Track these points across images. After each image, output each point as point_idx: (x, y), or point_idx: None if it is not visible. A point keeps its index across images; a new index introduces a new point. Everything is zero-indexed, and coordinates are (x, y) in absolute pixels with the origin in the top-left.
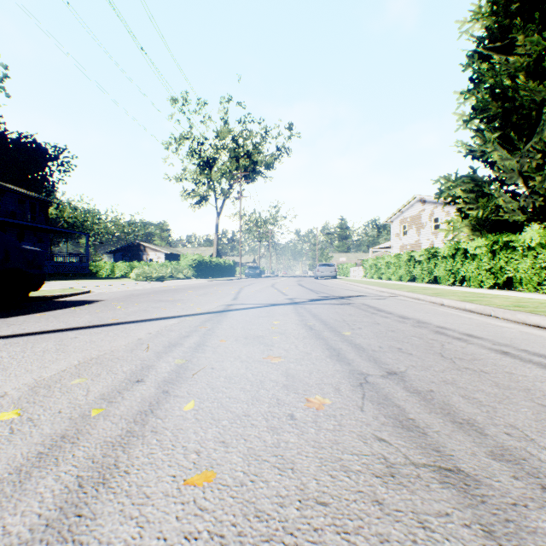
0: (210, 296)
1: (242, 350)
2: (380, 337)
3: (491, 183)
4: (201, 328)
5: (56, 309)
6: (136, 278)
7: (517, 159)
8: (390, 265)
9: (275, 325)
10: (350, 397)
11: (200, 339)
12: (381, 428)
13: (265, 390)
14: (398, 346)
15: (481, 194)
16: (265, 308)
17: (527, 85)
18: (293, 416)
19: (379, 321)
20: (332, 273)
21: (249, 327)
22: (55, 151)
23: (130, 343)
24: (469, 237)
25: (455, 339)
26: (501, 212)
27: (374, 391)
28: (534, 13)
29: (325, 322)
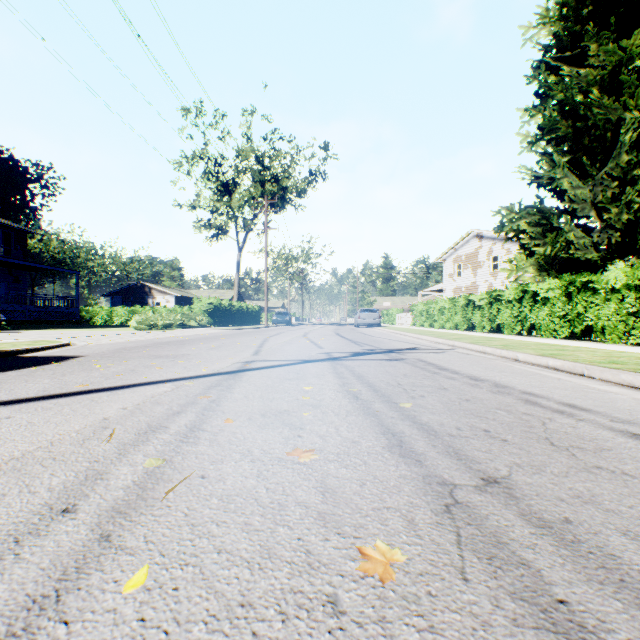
0: (225, 350)
1: (256, 437)
2: (454, 411)
3: (560, 216)
4: (202, 399)
5: (10, 369)
6: (137, 326)
7: (590, 187)
8: (444, 311)
9: (306, 392)
10: (436, 541)
11: (197, 419)
12: (516, 637)
13: (287, 527)
14: (484, 427)
15: (549, 229)
16: (294, 366)
17: (602, 101)
18: (337, 604)
19: (445, 384)
20: (375, 320)
21: (270, 396)
22: (37, 170)
23: (87, 427)
24: (535, 278)
25: (557, 413)
26: (572, 249)
27: (473, 524)
28: (608, 18)
29: (374, 388)
